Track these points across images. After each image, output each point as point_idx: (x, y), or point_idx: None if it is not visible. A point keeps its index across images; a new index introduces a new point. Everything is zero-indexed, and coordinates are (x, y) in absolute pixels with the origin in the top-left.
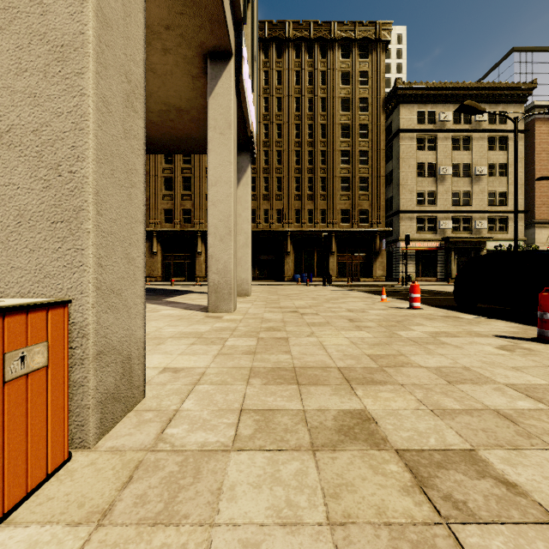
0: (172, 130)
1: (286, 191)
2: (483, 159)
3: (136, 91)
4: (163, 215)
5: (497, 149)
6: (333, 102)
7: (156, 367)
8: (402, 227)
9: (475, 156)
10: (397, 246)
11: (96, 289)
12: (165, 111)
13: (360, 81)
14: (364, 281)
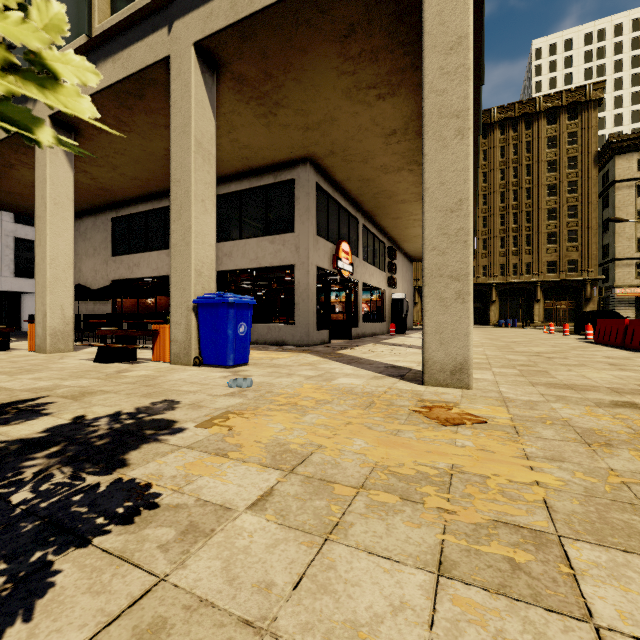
0: None
1: (491, 250)
2: None
3: None
4: None
5: None
6: (538, 167)
7: None
8: (618, 274)
9: None
10: (612, 292)
11: None
12: None
13: (568, 142)
14: (572, 326)
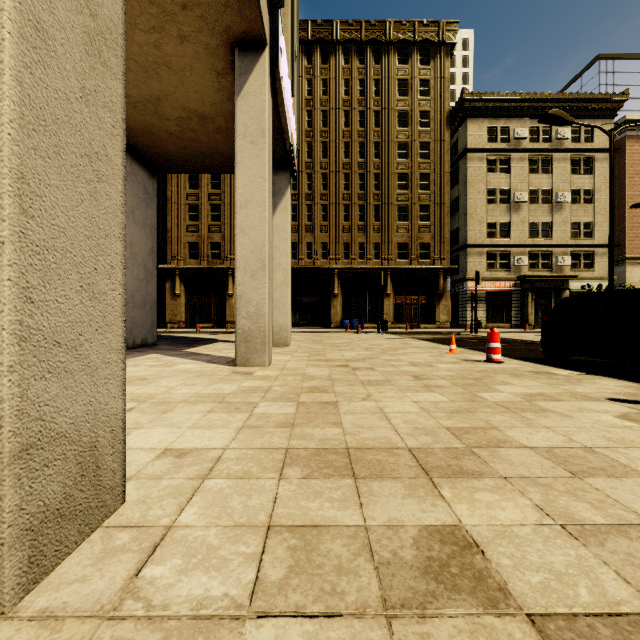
0: (194, 143)
1: (333, 221)
2: (565, 183)
3: (108, 35)
4: (187, 250)
5: (582, 172)
6: (388, 116)
7: (153, 448)
8: (470, 264)
9: (556, 180)
10: (464, 286)
11: (19, 340)
12: (184, 118)
13: (421, 92)
14: (425, 328)
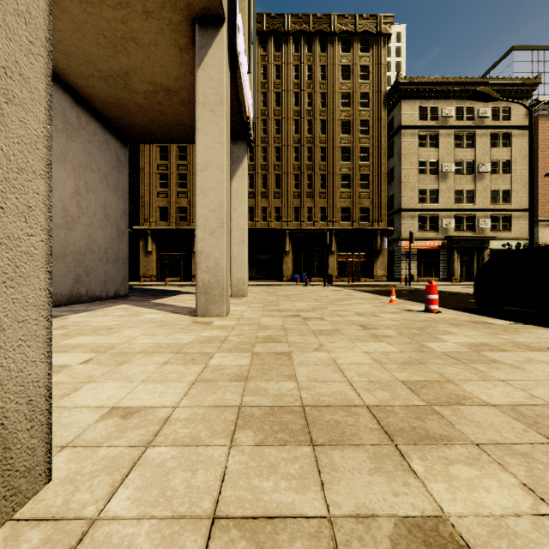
0: (161, 115)
1: (285, 189)
2: (486, 156)
3: None
4: (158, 213)
5: (501, 146)
6: (333, 97)
7: (100, 406)
8: (404, 226)
9: (478, 153)
10: (399, 245)
11: None
12: (151, 91)
13: (361, 76)
14: (364, 281)
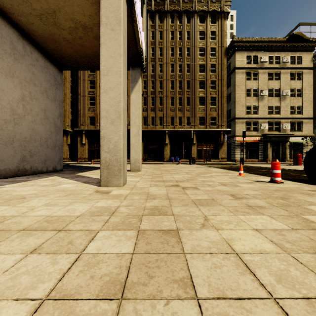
0: (82, 48)
1: (165, 105)
2: (287, 85)
3: None
4: (89, 120)
5: (296, 79)
6: (194, 50)
7: None
8: (237, 128)
9: (282, 84)
10: (234, 140)
11: None
12: (73, 28)
13: (211, 38)
14: (213, 161)
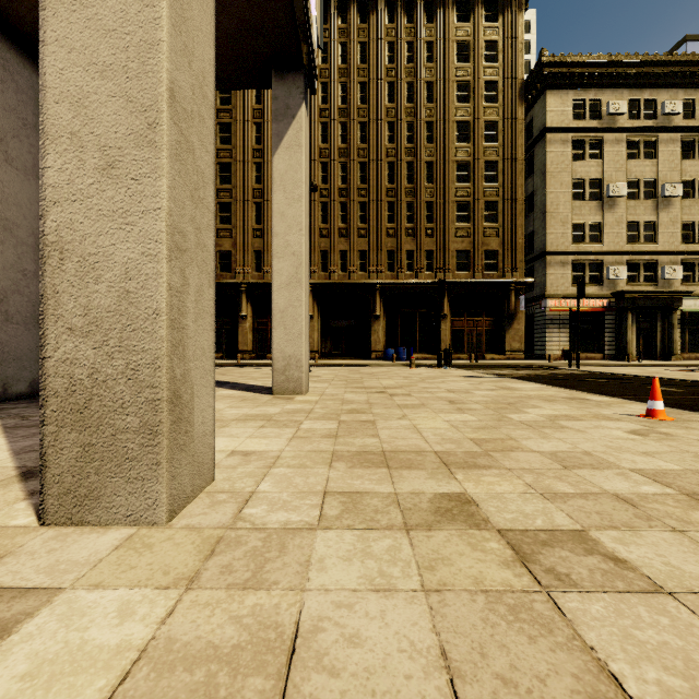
0: None
1: (374, 223)
2: (675, 172)
3: None
4: None
5: (697, 157)
6: (444, 88)
7: None
8: (550, 277)
9: (663, 168)
10: (542, 306)
11: None
12: None
13: (486, 57)
14: (491, 359)
